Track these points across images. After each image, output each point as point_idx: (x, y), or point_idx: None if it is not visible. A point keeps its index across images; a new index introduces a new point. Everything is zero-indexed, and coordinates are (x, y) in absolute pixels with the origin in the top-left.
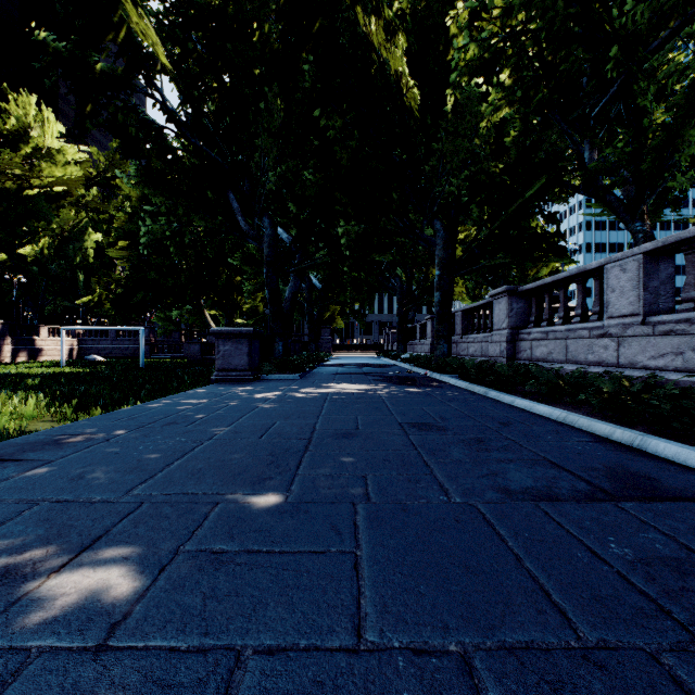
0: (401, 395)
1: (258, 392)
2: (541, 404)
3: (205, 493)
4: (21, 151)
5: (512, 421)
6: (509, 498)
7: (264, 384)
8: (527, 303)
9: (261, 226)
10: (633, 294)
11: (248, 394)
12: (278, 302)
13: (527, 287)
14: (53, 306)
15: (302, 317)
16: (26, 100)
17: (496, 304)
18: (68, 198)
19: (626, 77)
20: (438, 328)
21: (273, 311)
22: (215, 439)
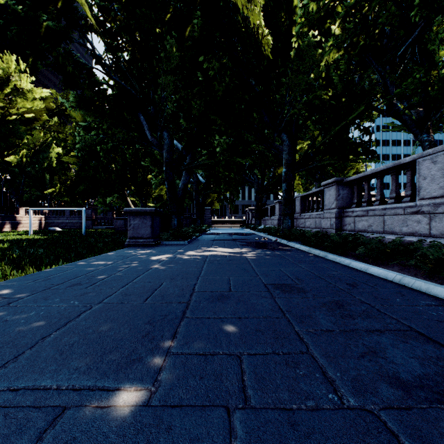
0: (261, 257)
1: (156, 255)
2: (374, 266)
3: (59, 387)
4: (4, 91)
5: (357, 282)
6: (411, 399)
7: (161, 248)
8: (350, 190)
9: (162, 139)
10: (443, 180)
11: (147, 256)
12: (174, 190)
13: (350, 178)
14: (29, 195)
15: (192, 202)
16: (9, 58)
17: (327, 191)
18: (37, 123)
19: (425, 24)
20: (284, 208)
21: (170, 196)
22: (104, 302)
